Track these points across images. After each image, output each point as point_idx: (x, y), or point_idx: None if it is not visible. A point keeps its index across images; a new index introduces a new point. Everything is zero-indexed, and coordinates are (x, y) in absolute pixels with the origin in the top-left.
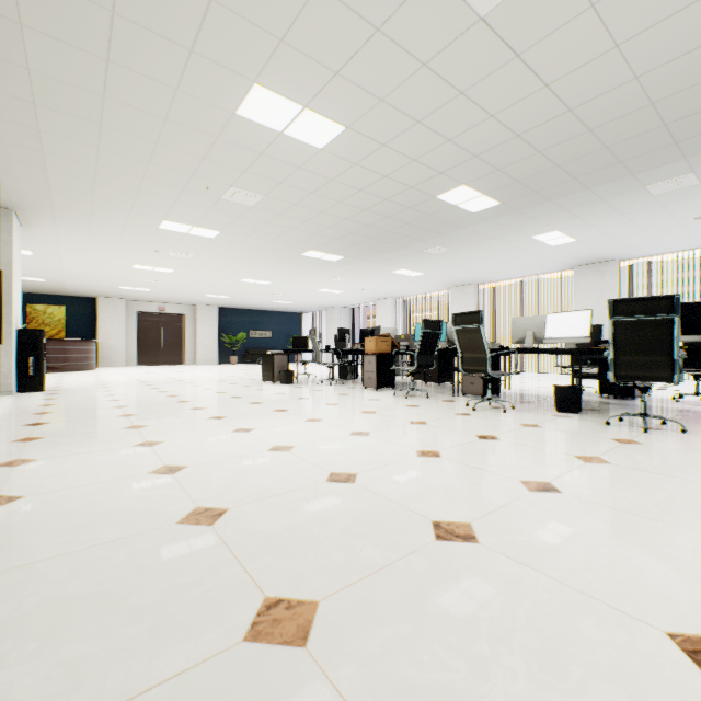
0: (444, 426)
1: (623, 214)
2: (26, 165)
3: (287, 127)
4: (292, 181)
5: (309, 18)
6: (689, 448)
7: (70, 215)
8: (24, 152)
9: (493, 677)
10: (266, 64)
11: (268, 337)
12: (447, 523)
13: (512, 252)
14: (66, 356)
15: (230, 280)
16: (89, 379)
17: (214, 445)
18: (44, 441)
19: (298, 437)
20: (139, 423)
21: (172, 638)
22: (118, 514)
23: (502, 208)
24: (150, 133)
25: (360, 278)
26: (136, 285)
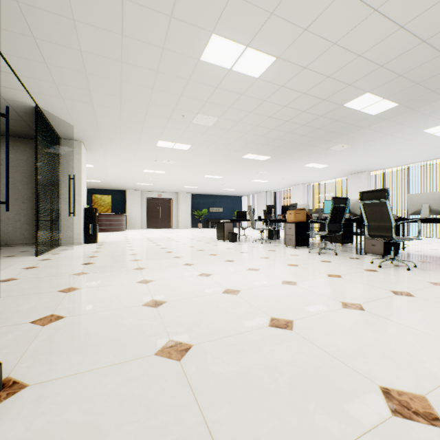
0: (357, 280)
1: None
2: (85, 113)
3: (234, 64)
4: (237, 105)
5: None
6: None
7: (109, 142)
8: (83, 105)
9: None
10: (220, 16)
11: (220, 212)
12: (397, 391)
13: (402, 144)
14: (110, 223)
15: (197, 177)
16: (120, 236)
17: (185, 285)
18: (88, 276)
19: (243, 283)
20: (142, 266)
21: None
22: (117, 339)
23: (399, 109)
24: (148, 82)
25: (281, 171)
26: (145, 182)
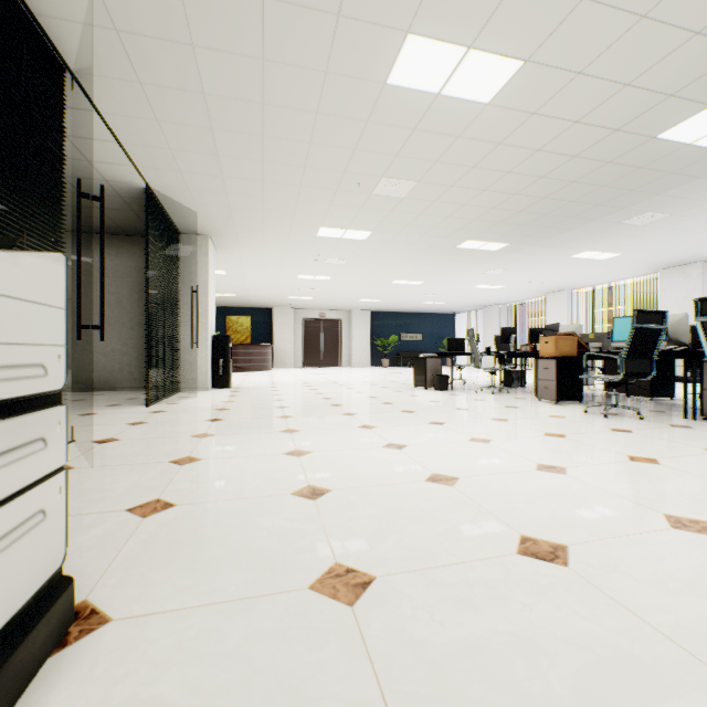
0: (695, 471)
1: None
2: (213, 193)
3: (445, 84)
4: (449, 156)
5: None
6: None
7: (247, 234)
8: (210, 180)
9: None
10: None
11: (419, 340)
12: None
13: None
14: (250, 358)
15: (381, 283)
16: (264, 378)
17: (361, 463)
18: (213, 439)
19: (462, 464)
20: (293, 426)
21: None
22: (249, 552)
23: None
24: (304, 133)
25: (527, 268)
26: (301, 294)
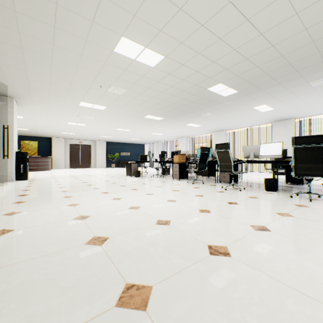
0: (211, 197)
1: (297, 96)
2: (19, 77)
3: (137, 57)
4: (140, 82)
5: (147, 4)
6: None
7: (39, 100)
8: (18, 71)
9: None
10: (127, 27)
11: (129, 155)
12: (215, 246)
13: (243, 115)
14: (38, 164)
15: (111, 129)
16: (48, 174)
17: (103, 205)
18: (26, 203)
19: (142, 202)
20: (69, 195)
21: (80, 304)
22: (57, 239)
23: (238, 94)
24: (74, 61)
25: (171, 128)
26: (69, 131)
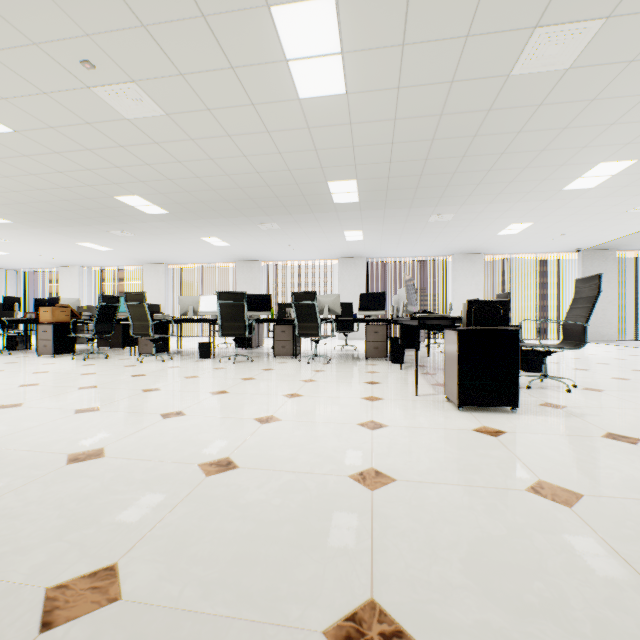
0: (110, 373)
1: (252, 235)
2: None
3: None
4: None
5: None
6: (245, 367)
7: None
8: None
9: (84, 433)
10: None
11: None
12: (86, 408)
13: (189, 245)
14: None
15: None
16: None
17: None
18: None
19: None
20: None
21: None
22: None
23: (172, 216)
24: None
25: (37, 244)
26: None
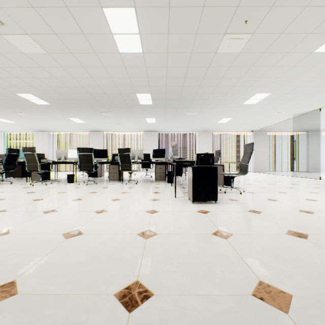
0: (13, 192)
1: (98, 118)
2: None
3: None
4: None
5: None
6: (93, 187)
7: None
8: None
9: None
10: None
11: None
12: None
13: (62, 122)
14: None
15: None
16: None
17: None
18: None
19: None
20: None
21: None
22: None
23: (52, 106)
24: None
25: None
26: None
